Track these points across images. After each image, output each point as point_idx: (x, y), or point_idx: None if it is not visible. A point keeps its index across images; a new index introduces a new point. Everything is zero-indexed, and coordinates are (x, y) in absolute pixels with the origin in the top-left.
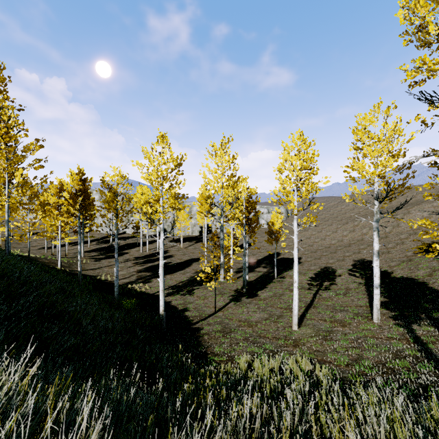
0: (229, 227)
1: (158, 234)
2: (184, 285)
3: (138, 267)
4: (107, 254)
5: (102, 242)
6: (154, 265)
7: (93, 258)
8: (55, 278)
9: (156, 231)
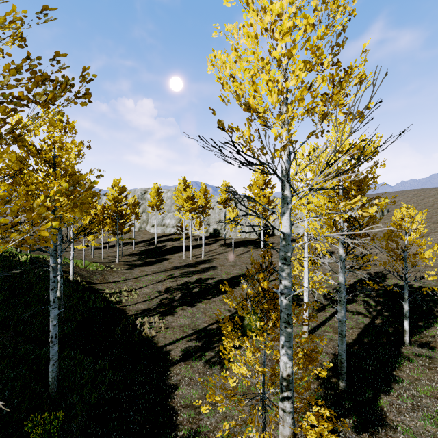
0: (297, 228)
1: (210, 235)
2: (219, 330)
3: (169, 283)
4: (146, 259)
5: (149, 244)
6: (190, 282)
7: (128, 265)
8: (2, 313)
9: (208, 232)
